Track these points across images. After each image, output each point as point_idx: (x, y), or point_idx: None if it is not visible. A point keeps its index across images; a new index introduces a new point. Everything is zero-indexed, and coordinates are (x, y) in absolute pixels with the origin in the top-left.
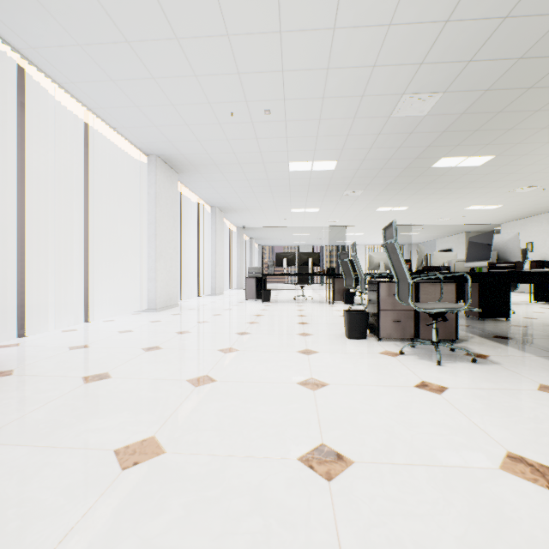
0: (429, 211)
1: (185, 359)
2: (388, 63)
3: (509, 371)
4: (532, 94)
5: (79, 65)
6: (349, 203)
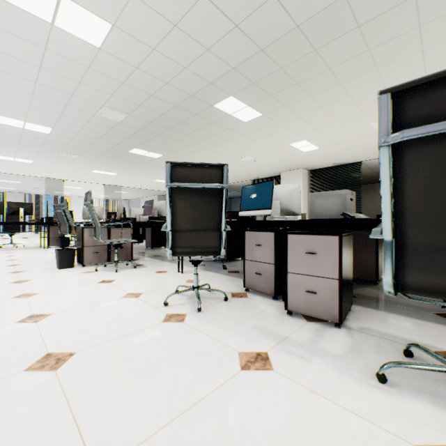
0: (133, 178)
1: None
2: (90, 85)
3: (149, 269)
4: (172, 132)
5: None
6: (66, 162)
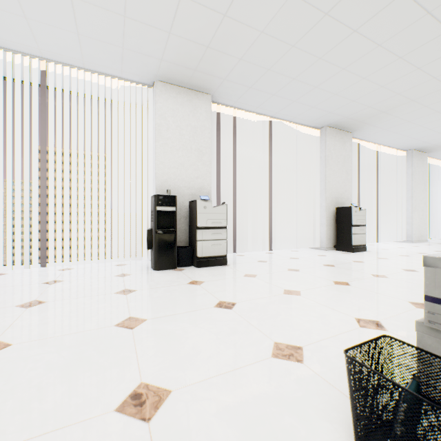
0: None
1: None
2: None
3: None
4: None
5: (381, 134)
6: None
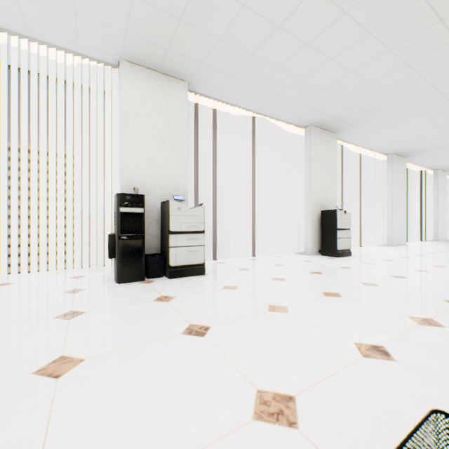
0: None
1: (426, 261)
2: None
3: None
4: None
5: (364, 136)
6: None
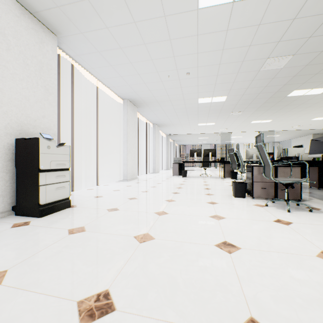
0: (286, 122)
1: (150, 204)
2: (258, 43)
3: None
4: None
5: (97, 60)
6: (233, 119)
